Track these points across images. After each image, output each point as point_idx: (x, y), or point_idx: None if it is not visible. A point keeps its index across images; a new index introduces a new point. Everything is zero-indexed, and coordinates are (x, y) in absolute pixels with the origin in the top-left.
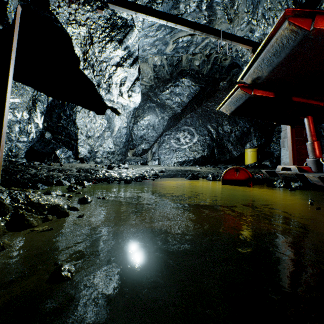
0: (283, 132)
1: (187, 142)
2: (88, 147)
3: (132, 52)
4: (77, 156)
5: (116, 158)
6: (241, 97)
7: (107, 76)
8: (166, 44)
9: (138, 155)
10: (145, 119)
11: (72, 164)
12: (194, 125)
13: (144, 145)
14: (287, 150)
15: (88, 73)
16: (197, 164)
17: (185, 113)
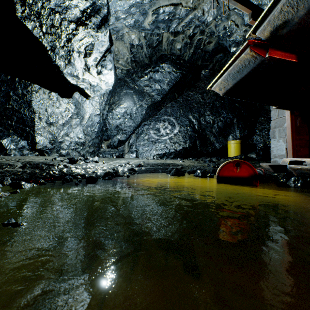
0: (273, 121)
1: (168, 133)
2: (49, 136)
3: (99, 6)
4: (33, 147)
5: (87, 150)
6: (247, 64)
7: (63, 37)
8: (145, 14)
9: (114, 146)
10: (121, 106)
11: (22, 157)
12: (175, 115)
13: (120, 135)
14: (279, 141)
15: (33, 27)
16: (178, 157)
17: (165, 102)
